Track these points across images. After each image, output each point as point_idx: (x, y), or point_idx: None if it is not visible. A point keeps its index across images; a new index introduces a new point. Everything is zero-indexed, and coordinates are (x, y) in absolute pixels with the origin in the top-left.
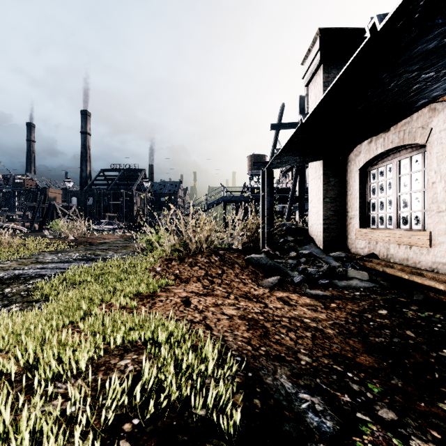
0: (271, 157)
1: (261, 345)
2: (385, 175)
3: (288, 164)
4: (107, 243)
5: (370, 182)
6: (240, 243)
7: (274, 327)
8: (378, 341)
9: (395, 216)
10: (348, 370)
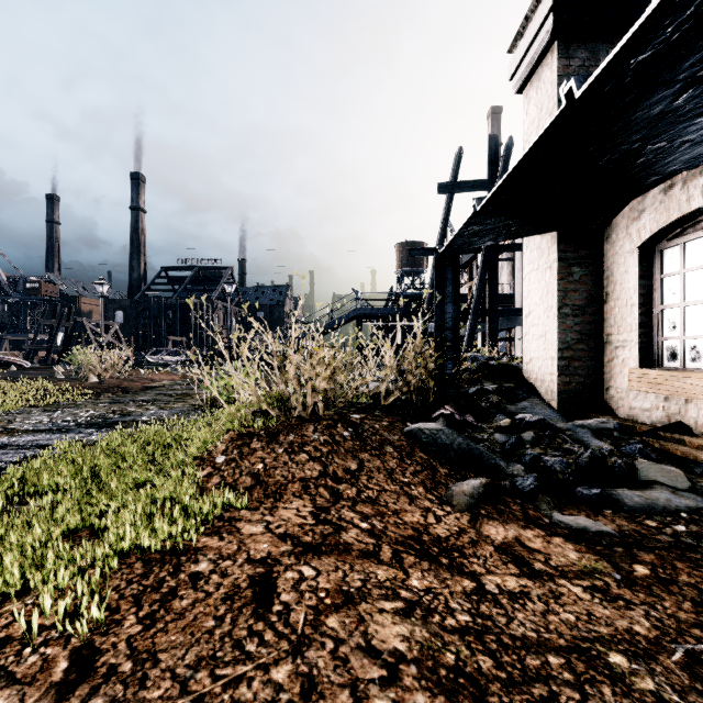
0: (439, 240)
1: None
2: None
3: (490, 237)
4: (156, 389)
5: (663, 272)
6: (392, 396)
7: None
8: None
9: None
10: None
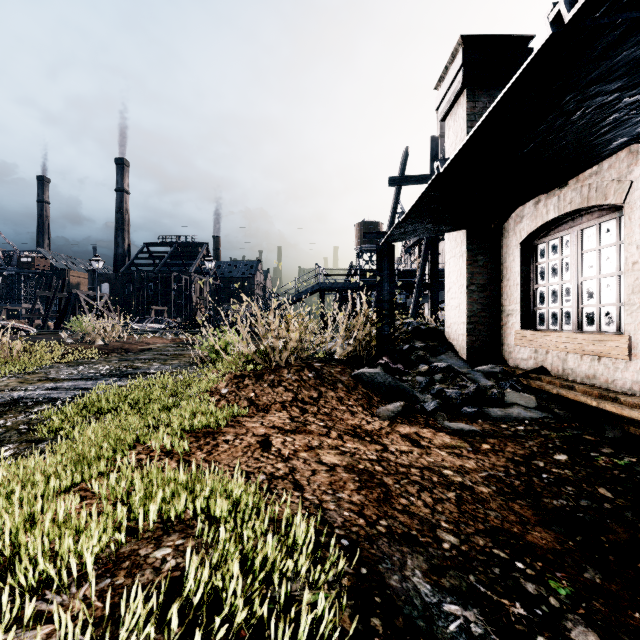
0: (389, 225)
1: (380, 517)
2: (559, 251)
3: (415, 235)
4: (152, 350)
5: (537, 261)
6: (345, 351)
7: (398, 484)
8: (556, 504)
9: (575, 312)
10: (516, 557)
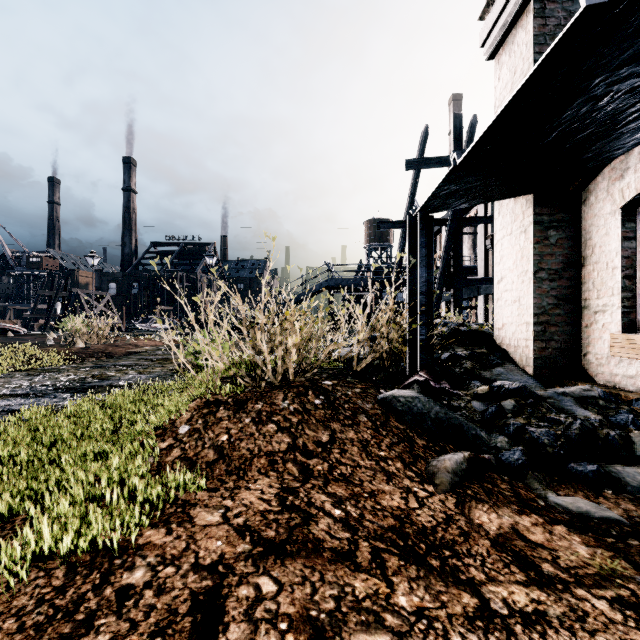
0: (407, 213)
1: None
2: None
3: (465, 199)
4: (139, 354)
5: None
6: (364, 362)
7: None
8: None
9: None
10: None
